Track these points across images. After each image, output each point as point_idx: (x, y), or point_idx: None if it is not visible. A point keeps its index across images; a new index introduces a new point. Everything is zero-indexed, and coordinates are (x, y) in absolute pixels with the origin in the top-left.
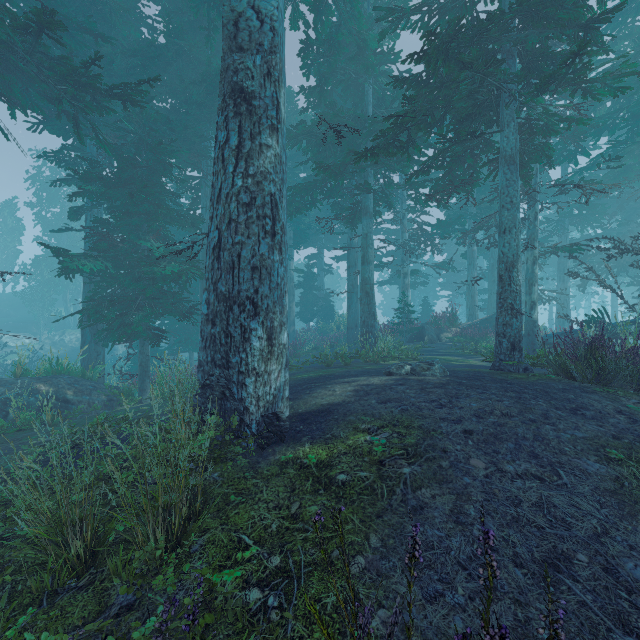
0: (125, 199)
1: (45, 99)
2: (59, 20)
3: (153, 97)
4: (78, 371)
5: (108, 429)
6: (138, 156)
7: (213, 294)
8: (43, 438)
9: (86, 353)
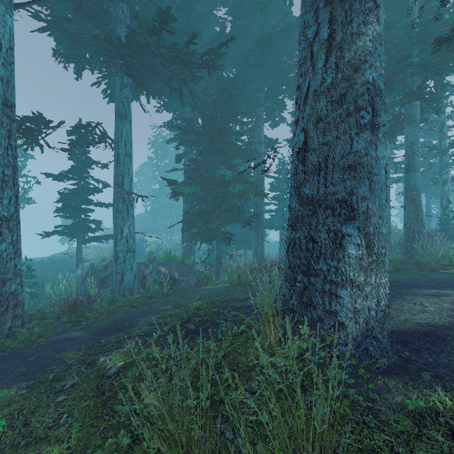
0: (207, 143)
1: (164, 85)
2: (172, 14)
3: (224, 67)
4: (180, 259)
5: (238, 382)
6: (214, 112)
7: (297, 199)
8: (163, 364)
9: (184, 248)
